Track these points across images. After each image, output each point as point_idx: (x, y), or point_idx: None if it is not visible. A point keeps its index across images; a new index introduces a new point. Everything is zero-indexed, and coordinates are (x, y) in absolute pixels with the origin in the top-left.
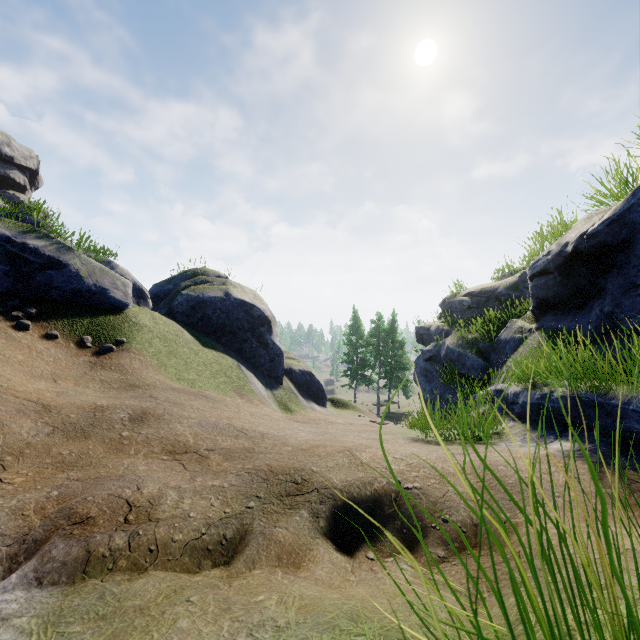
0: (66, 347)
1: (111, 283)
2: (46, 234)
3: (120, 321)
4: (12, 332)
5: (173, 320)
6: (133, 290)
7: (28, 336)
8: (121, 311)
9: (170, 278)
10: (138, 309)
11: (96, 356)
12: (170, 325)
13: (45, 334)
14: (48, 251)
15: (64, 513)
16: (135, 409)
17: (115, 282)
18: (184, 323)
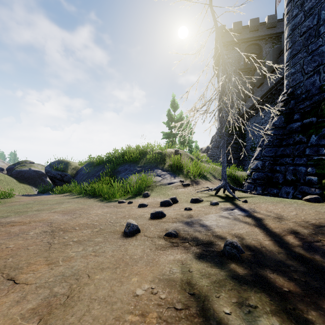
0: None
1: None
2: None
3: None
4: None
5: (11, 176)
6: (0, 169)
7: None
8: None
9: (14, 164)
10: (0, 175)
11: None
12: (10, 178)
13: None
14: None
15: None
16: None
17: None
18: (15, 177)
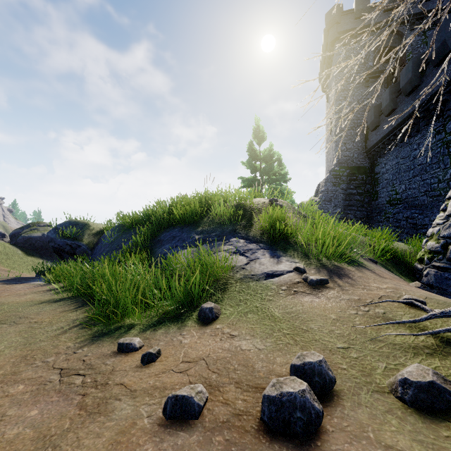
0: None
1: None
2: None
3: None
4: None
5: (15, 246)
6: (0, 235)
7: None
8: None
9: (22, 227)
10: None
11: None
12: (12, 248)
13: None
14: None
15: None
16: None
17: None
18: (22, 247)
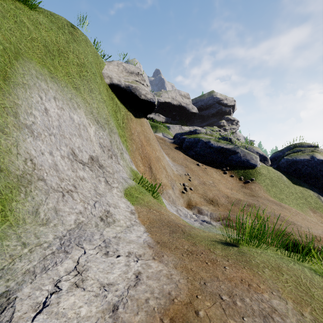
0: (235, 180)
1: (250, 157)
2: (231, 143)
3: (253, 171)
4: (223, 174)
5: (278, 170)
6: (261, 157)
7: (226, 176)
8: (254, 167)
9: (281, 149)
10: (261, 166)
11: (244, 184)
12: (275, 173)
13: (230, 175)
14: (232, 149)
15: (226, 217)
16: (249, 202)
17: (252, 157)
18: (284, 172)
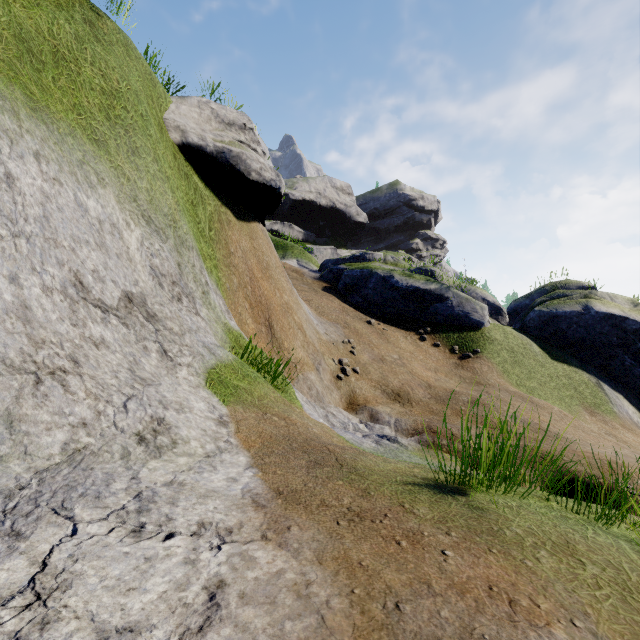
0: (443, 352)
1: (472, 308)
2: (435, 280)
3: (477, 336)
4: (418, 342)
5: (523, 334)
6: (492, 309)
7: (425, 344)
8: (478, 328)
9: (527, 294)
10: (492, 326)
11: (459, 360)
12: (519, 339)
13: (433, 344)
14: (436, 292)
15: (428, 427)
16: (472, 397)
17: (475, 307)
18: (535, 336)
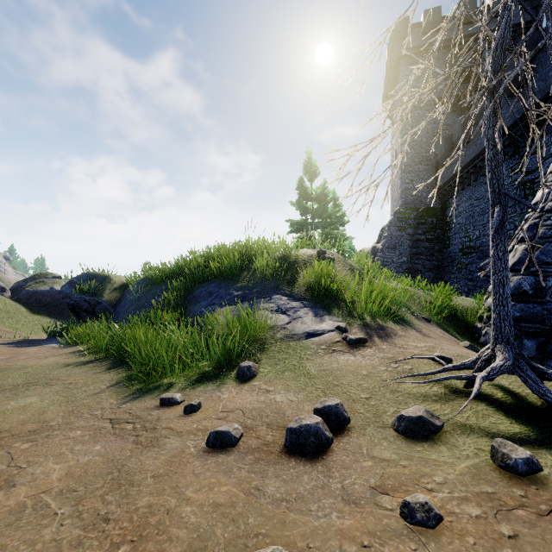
0: None
1: None
2: None
3: None
4: None
5: (18, 302)
6: None
7: None
8: None
9: (25, 279)
10: None
11: None
12: (14, 305)
13: None
14: None
15: None
16: None
17: None
18: (26, 303)
